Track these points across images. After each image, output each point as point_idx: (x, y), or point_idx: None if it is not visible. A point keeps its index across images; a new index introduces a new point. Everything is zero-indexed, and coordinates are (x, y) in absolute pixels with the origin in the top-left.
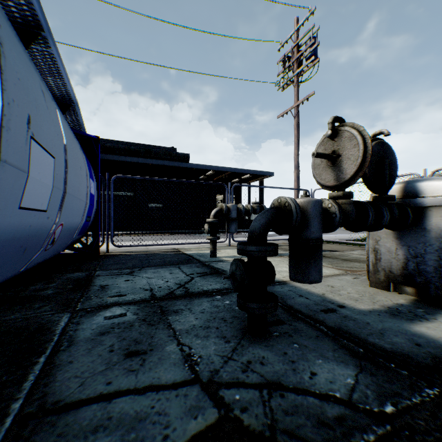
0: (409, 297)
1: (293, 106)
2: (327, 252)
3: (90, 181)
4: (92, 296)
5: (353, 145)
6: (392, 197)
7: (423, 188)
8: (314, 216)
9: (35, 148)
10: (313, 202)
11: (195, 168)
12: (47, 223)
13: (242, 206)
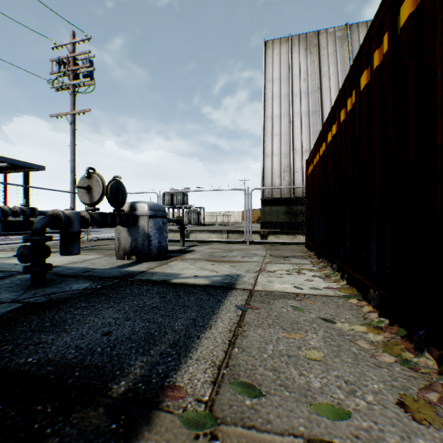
0: (133, 260)
1: (69, 113)
2: (99, 246)
3: None
4: None
5: (98, 185)
6: (122, 211)
7: (138, 206)
8: (76, 220)
9: None
10: (76, 213)
11: None
12: None
13: (10, 208)
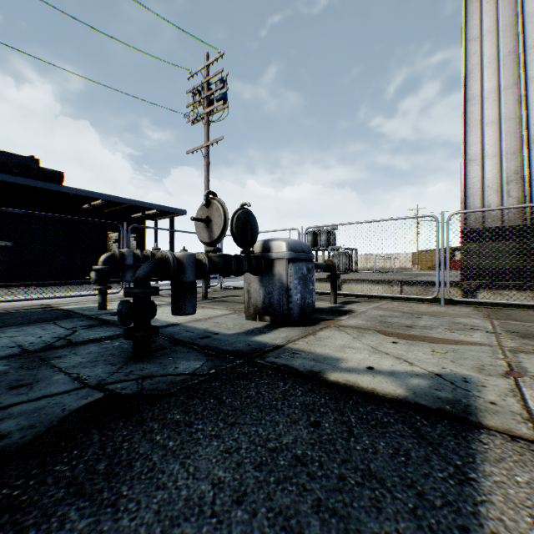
0: (266, 323)
1: (203, 145)
2: (229, 297)
3: None
4: None
5: (219, 215)
6: (252, 252)
7: (273, 246)
8: (189, 266)
9: None
10: (188, 255)
11: (74, 194)
12: None
13: (140, 252)
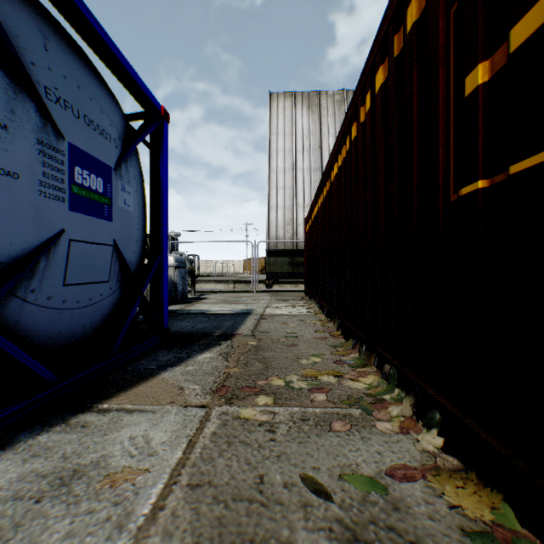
0: None
1: None
2: None
3: None
4: None
5: None
6: None
7: None
8: None
9: None
10: None
11: None
12: None
13: None
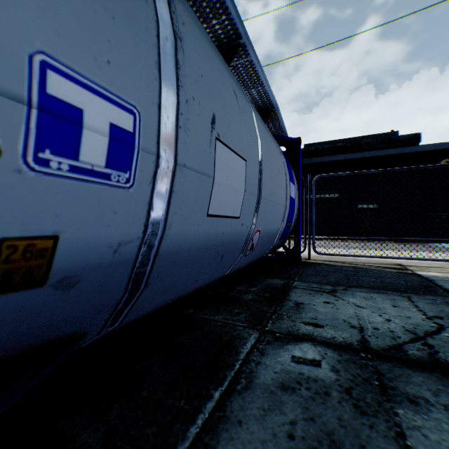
0: None
1: None
2: None
3: (289, 184)
4: (284, 315)
5: None
6: None
7: None
8: None
9: (221, 151)
10: None
11: (429, 151)
12: (242, 230)
13: None
